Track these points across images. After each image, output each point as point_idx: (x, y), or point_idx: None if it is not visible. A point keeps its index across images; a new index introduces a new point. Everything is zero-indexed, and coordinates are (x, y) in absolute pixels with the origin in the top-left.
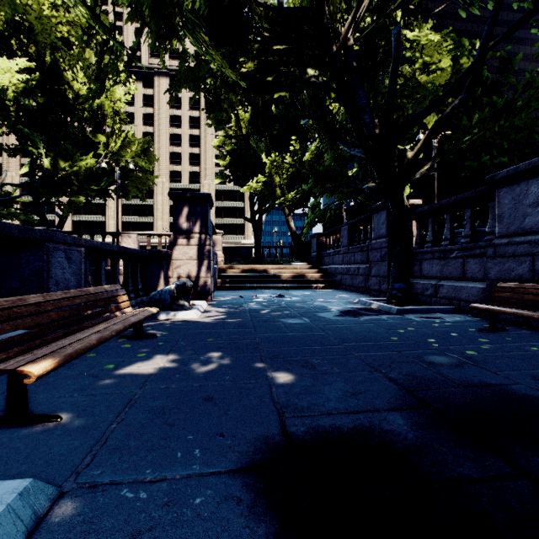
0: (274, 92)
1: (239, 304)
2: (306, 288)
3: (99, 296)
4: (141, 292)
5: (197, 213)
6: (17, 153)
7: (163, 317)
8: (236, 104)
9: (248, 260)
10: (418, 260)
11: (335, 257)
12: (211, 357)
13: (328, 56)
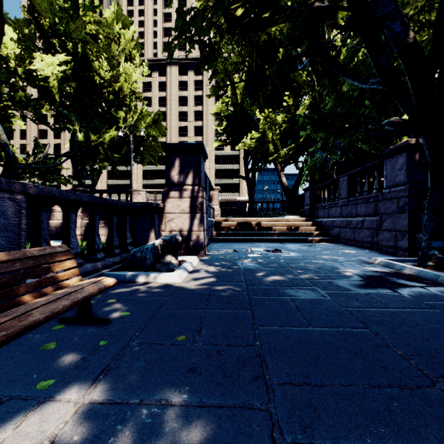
0: (271, 25)
1: (233, 261)
2: (301, 241)
3: None
4: (131, 247)
5: (189, 164)
6: (61, 131)
7: (142, 280)
8: (231, 72)
9: (243, 214)
10: None
11: (331, 209)
12: (163, 414)
13: None
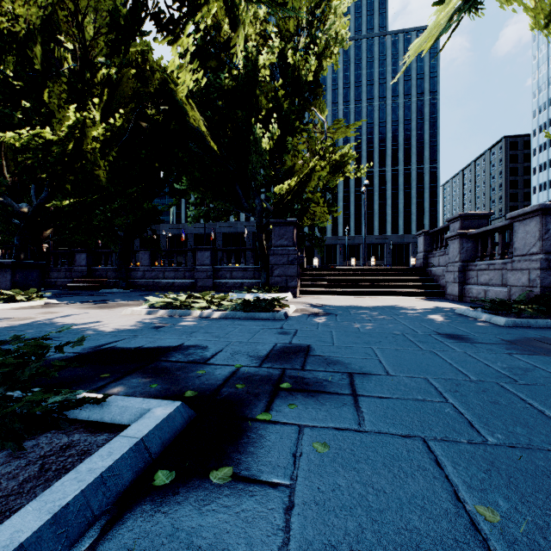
0: None
1: None
2: None
3: None
4: None
5: None
6: None
7: None
8: None
9: None
10: (48, 272)
11: None
12: None
13: (5, 182)
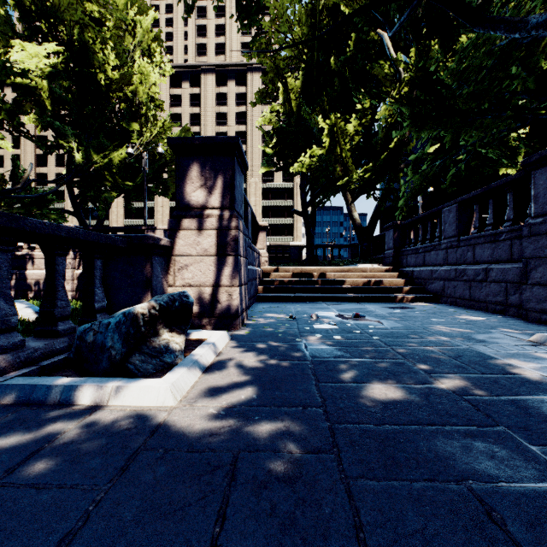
0: None
1: (289, 339)
2: (387, 300)
3: None
4: (104, 315)
5: (216, 173)
6: (53, 150)
7: (85, 401)
8: (284, 70)
9: (299, 262)
10: None
11: (429, 254)
12: None
13: None
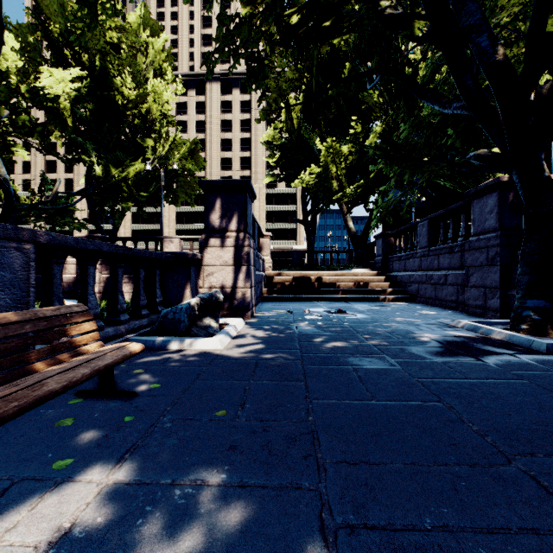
0: (333, 36)
1: (286, 324)
2: (372, 300)
3: (6, 332)
4: (161, 307)
5: (233, 206)
6: (74, 163)
7: (175, 347)
8: (286, 92)
9: (300, 266)
10: None
11: (408, 261)
12: (199, 494)
13: None
